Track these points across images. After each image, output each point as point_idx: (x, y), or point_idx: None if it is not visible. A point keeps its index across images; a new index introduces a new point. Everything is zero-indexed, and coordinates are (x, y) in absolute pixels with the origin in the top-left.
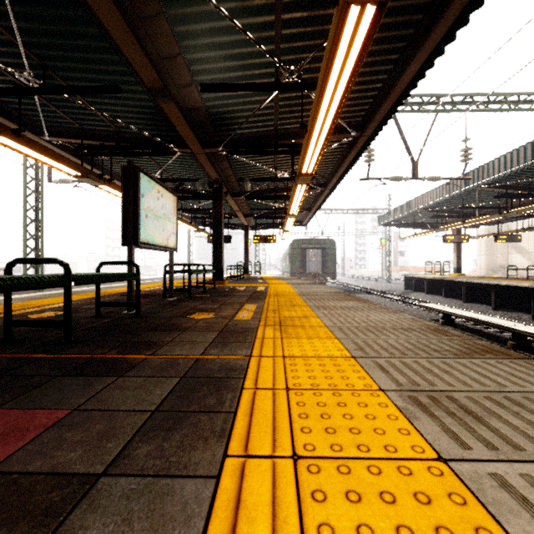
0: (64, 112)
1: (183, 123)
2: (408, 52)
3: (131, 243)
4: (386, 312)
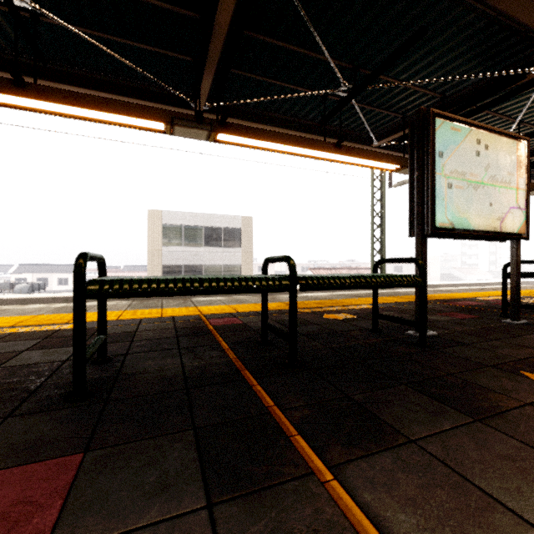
0: (385, 108)
1: None
2: None
3: (420, 230)
4: None
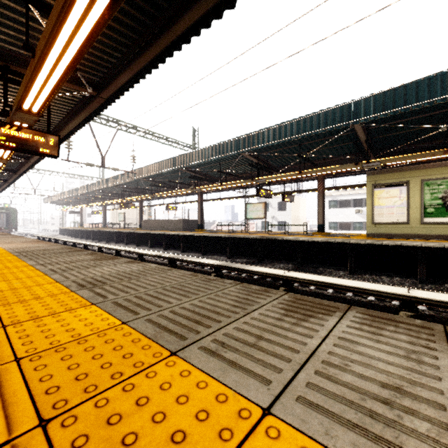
0: None
1: None
2: (4, 183)
3: None
4: None
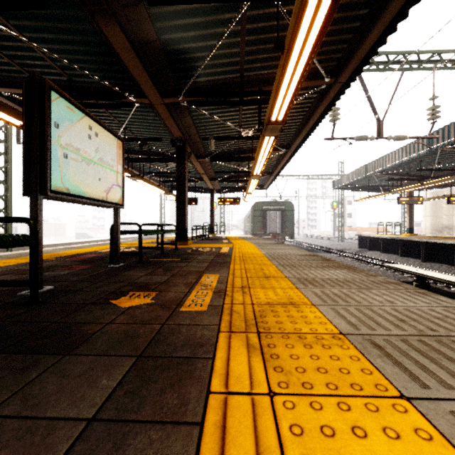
0: (7, 55)
1: (134, 58)
2: None
3: (35, 191)
4: (407, 292)
